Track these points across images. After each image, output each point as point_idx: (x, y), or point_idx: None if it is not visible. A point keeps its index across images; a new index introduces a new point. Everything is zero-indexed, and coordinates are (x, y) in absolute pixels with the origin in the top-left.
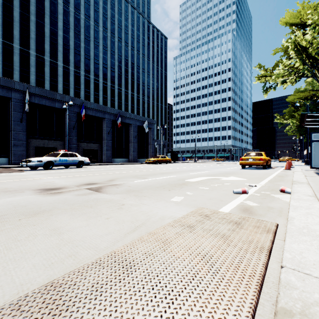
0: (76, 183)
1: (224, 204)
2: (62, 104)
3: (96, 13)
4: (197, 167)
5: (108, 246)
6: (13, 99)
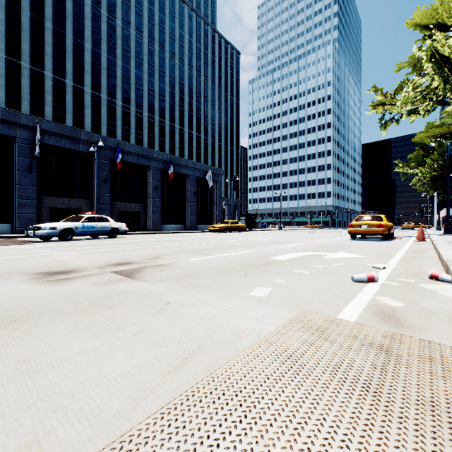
0: (99, 263)
1: (343, 303)
2: (89, 147)
3: (139, 17)
4: (284, 237)
5: (122, 412)
6: (18, 139)
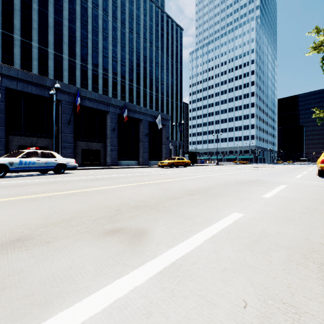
0: None
1: None
2: None
3: (105, 1)
4: (235, 173)
5: None
6: None
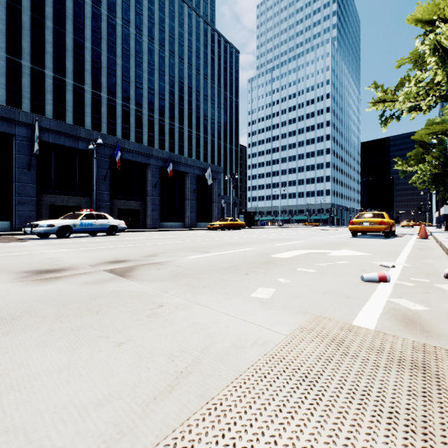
0: (93, 260)
1: (356, 306)
2: (88, 144)
3: (139, 16)
4: (284, 234)
5: None
6: (17, 136)
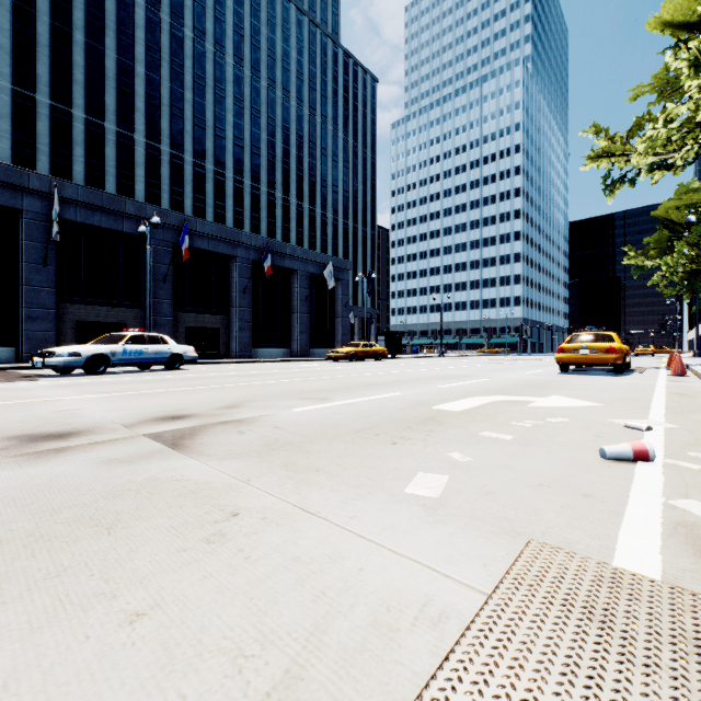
0: (132, 416)
1: (608, 517)
2: (139, 225)
3: (220, 24)
4: (450, 368)
5: None
6: (25, 213)
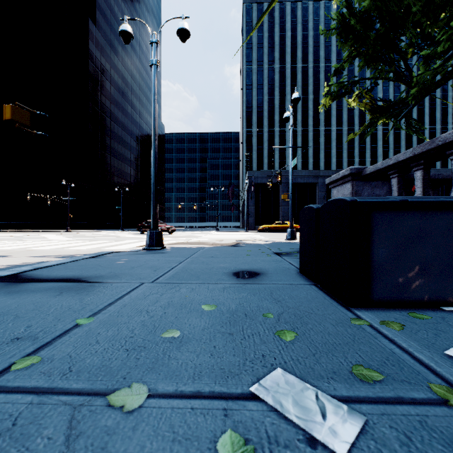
0: None
1: None
2: None
3: None
4: None
5: None
6: (318, 183)
